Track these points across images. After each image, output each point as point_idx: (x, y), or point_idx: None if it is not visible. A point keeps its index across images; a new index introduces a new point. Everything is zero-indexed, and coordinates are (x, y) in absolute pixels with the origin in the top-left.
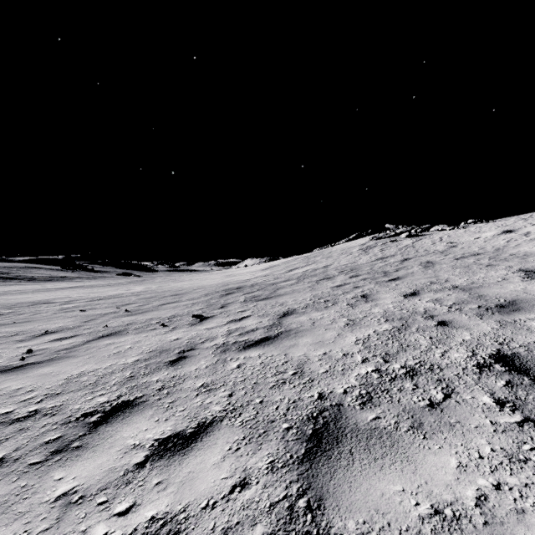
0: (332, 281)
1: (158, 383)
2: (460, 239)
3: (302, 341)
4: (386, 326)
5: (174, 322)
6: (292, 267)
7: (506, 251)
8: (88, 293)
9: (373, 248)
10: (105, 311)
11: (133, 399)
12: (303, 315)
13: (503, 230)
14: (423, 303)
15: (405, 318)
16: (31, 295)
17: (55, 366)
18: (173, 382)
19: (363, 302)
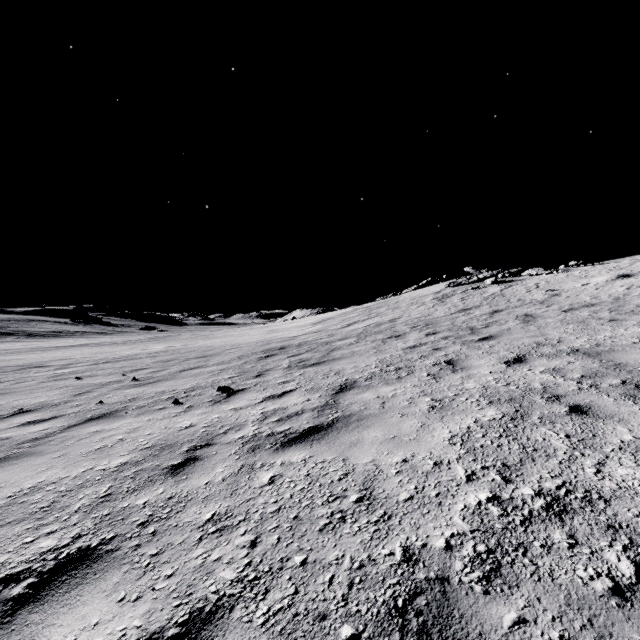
0: (403, 340)
1: (144, 510)
2: (562, 286)
3: (368, 435)
4: (492, 412)
5: (191, 397)
6: (351, 320)
7: (630, 301)
8: (94, 354)
9: (451, 297)
10: (107, 379)
11: (96, 544)
12: (368, 390)
13: (618, 274)
14: (536, 374)
15: (517, 398)
16: (23, 356)
17: (5, 471)
18: (167, 509)
19: (449, 371)
